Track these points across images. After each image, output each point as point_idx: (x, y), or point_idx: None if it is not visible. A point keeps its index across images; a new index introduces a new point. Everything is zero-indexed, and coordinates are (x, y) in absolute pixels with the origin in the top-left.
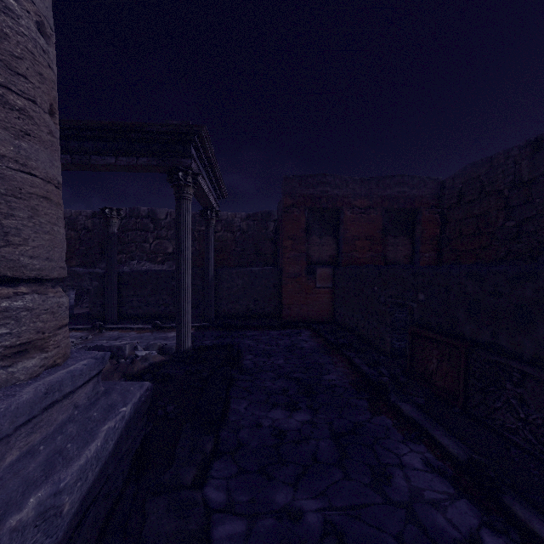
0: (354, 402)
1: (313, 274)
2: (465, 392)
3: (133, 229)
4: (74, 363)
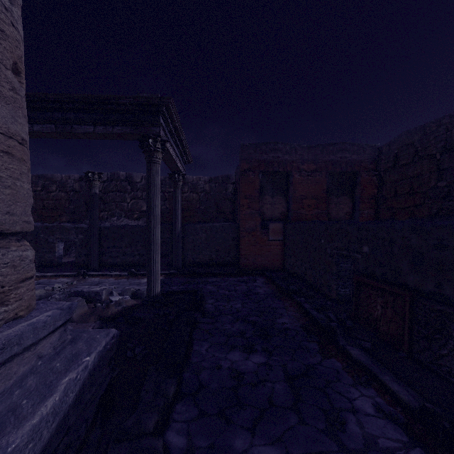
0: (306, 345)
1: (266, 228)
2: (410, 338)
3: (113, 191)
4: (38, 314)
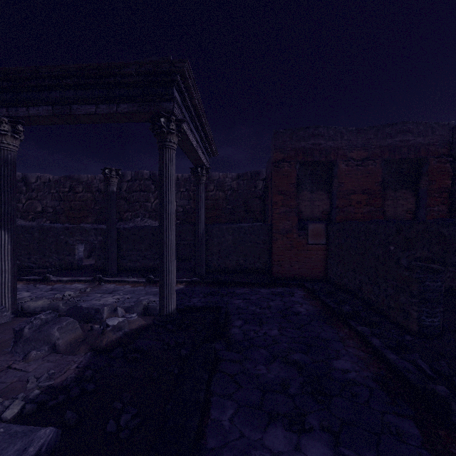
0: (394, 423)
1: (304, 230)
2: None
3: (137, 190)
4: None
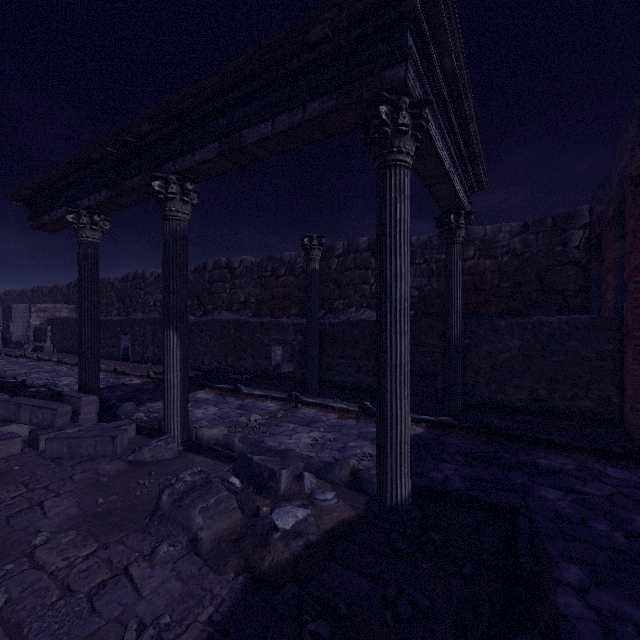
0: None
1: None
2: None
3: (350, 268)
4: None
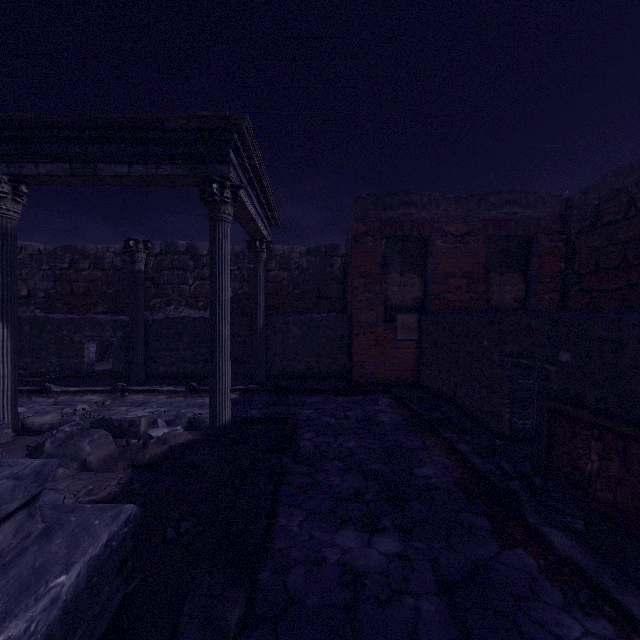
0: (467, 519)
1: (392, 322)
2: None
3: (169, 268)
4: None
